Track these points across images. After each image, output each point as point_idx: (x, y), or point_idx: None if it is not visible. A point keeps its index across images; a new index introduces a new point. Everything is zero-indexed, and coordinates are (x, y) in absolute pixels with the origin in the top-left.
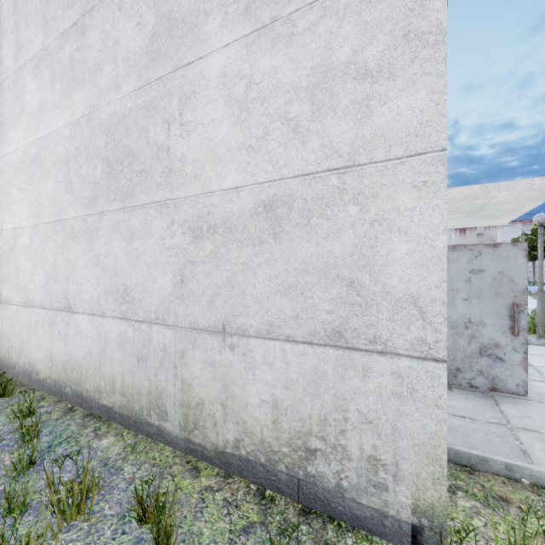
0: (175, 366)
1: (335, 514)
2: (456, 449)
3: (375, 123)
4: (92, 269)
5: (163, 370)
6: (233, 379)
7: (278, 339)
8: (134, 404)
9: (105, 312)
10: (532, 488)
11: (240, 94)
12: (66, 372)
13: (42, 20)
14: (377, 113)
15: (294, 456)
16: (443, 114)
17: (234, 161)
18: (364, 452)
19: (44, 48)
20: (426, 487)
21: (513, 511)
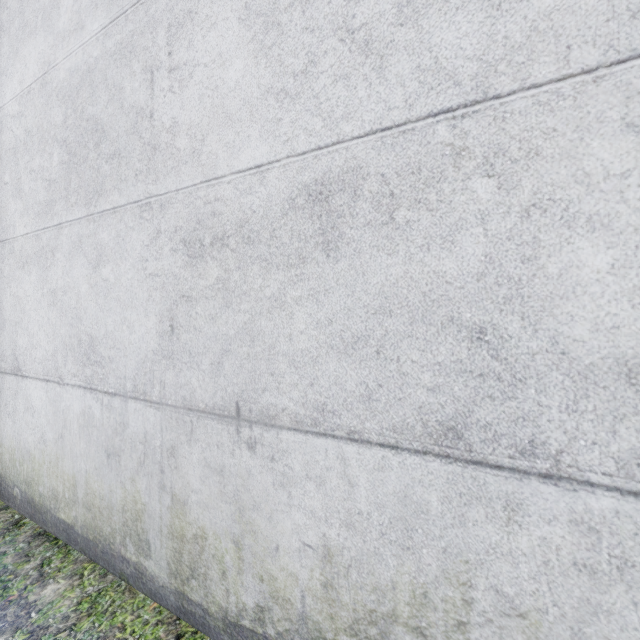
0: (162, 470)
1: None
2: None
3: (532, 5)
4: (46, 311)
5: (143, 473)
6: (254, 500)
7: (332, 435)
8: (103, 525)
9: (63, 378)
10: None
11: (265, 0)
12: (14, 465)
13: None
14: None
15: None
16: None
17: (255, 120)
18: None
19: None
20: None
21: None
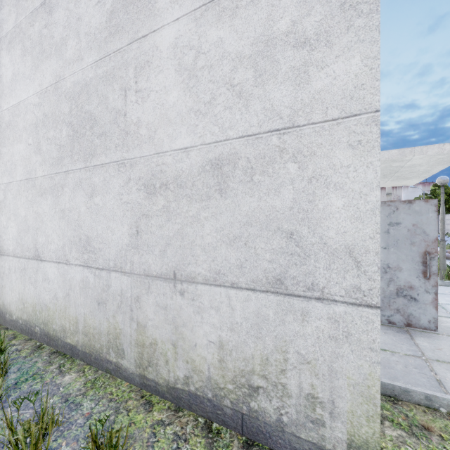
0: (131, 309)
1: (275, 447)
2: (381, 381)
3: (312, 87)
4: (58, 222)
5: (120, 312)
6: (183, 321)
7: (223, 285)
8: (95, 343)
9: (69, 261)
10: (449, 416)
11: (189, 63)
12: (36, 314)
13: (14, 1)
14: (315, 78)
15: (238, 392)
16: (376, 78)
17: (184, 124)
18: (302, 390)
19: (16, 25)
20: (360, 424)
21: (435, 439)
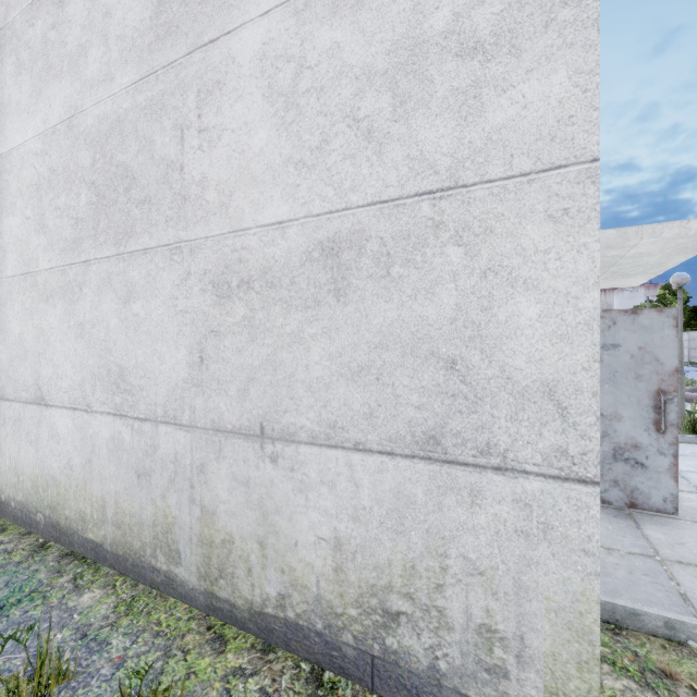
0: (192, 485)
1: None
2: None
3: (488, 121)
4: (73, 343)
5: (173, 490)
6: (276, 505)
7: (341, 447)
8: (133, 540)
9: (91, 406)
10: None
11: (286, 83)
12: (37, 492)
13: None
14: (492, 107)
15: (366, 621)
16: (594, 106)
17: (277, 183)
18: (471, 619)
19: (7, 25)
20: (567, 675)
21: (683, 694)
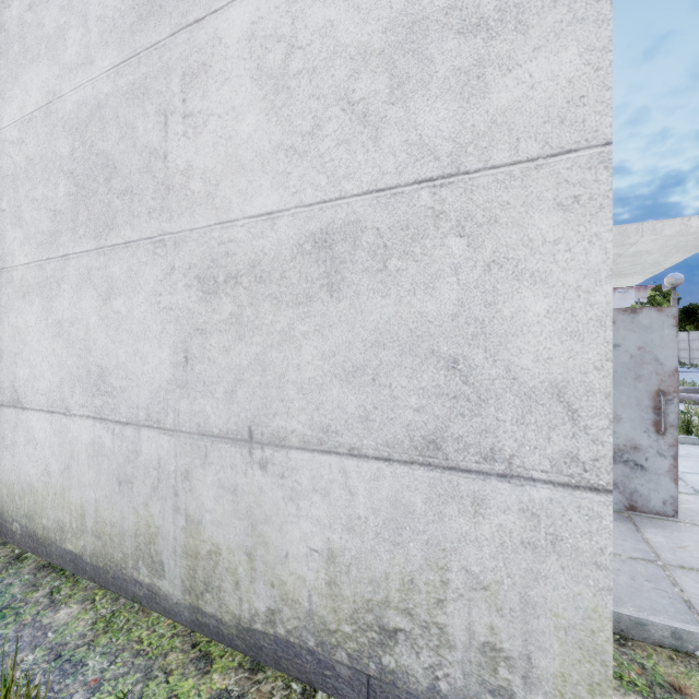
0: (176, 493)
1: None
2: None
3: (492, 103)
4: (51, 342)
5: (157, 498)
6: (265, 514)
7: (335, 452)
8: (114, 551)
9: (70, 409)
10: None
11: (276, 65)
12: (13, 500)
13: None
14: (497, 87)
15: (361, 638)
16: (607, 85)
17: (267, 171)
18: (474, 637)
19: None
20: (578, 697)
21: None
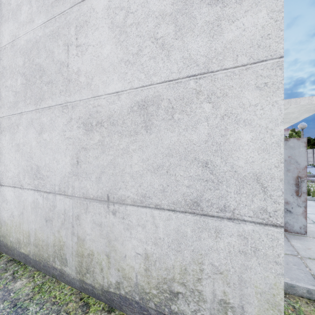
0: (73, 226)
1: None
2: None
3: (225, 38)
4: (14, 154)
5: (63, 228)
6: (115, 236)
7: (148, 207)
8: (44, 253)
9: (23, 185)
10: None
11: (120, 21)
12: None
13: None
14: (227, 30)
15: (161, 296)
16: (281, 28)
17: (116, 72)
18: (216, 296)
19: None
20: None
21: None
